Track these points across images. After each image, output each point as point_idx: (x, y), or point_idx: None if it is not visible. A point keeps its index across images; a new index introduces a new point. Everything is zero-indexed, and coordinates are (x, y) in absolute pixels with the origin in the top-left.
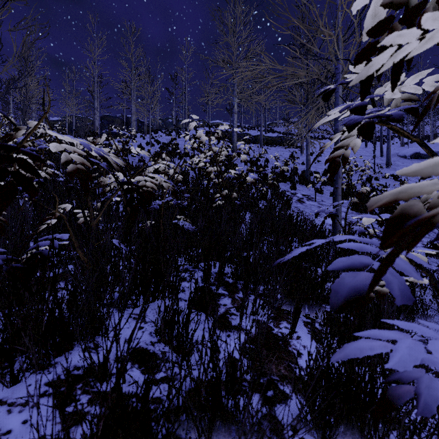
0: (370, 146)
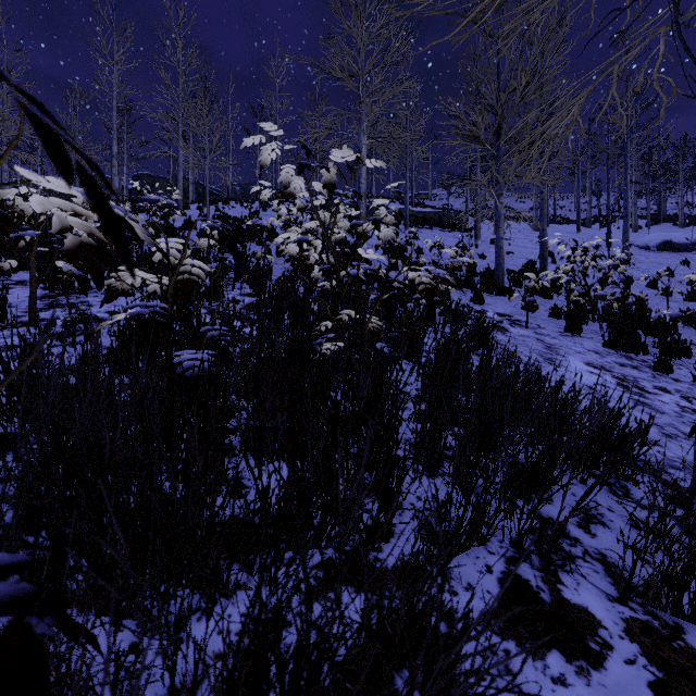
0: (584, 231)
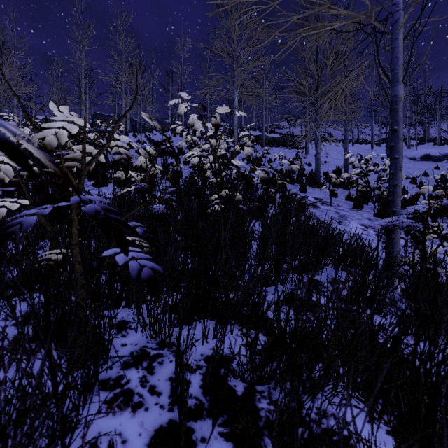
0: (376, 148)
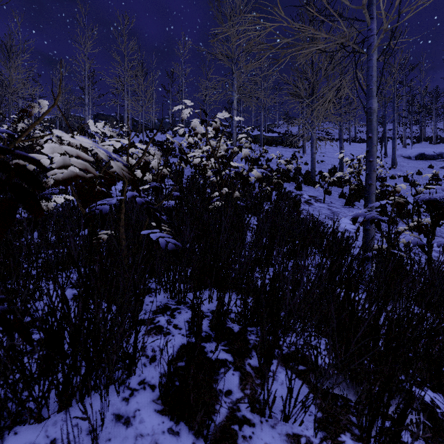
0: None
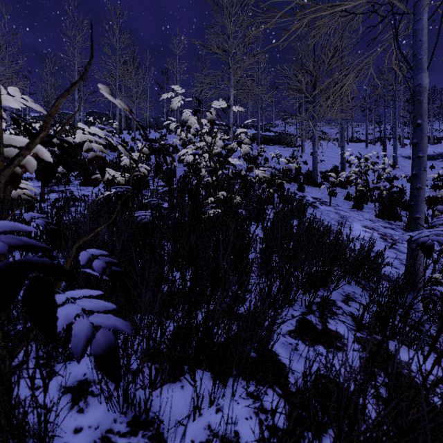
0: (370, 147)
